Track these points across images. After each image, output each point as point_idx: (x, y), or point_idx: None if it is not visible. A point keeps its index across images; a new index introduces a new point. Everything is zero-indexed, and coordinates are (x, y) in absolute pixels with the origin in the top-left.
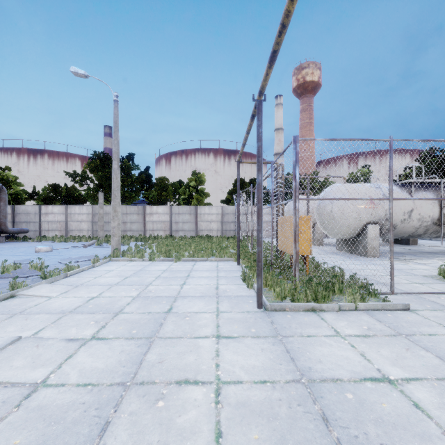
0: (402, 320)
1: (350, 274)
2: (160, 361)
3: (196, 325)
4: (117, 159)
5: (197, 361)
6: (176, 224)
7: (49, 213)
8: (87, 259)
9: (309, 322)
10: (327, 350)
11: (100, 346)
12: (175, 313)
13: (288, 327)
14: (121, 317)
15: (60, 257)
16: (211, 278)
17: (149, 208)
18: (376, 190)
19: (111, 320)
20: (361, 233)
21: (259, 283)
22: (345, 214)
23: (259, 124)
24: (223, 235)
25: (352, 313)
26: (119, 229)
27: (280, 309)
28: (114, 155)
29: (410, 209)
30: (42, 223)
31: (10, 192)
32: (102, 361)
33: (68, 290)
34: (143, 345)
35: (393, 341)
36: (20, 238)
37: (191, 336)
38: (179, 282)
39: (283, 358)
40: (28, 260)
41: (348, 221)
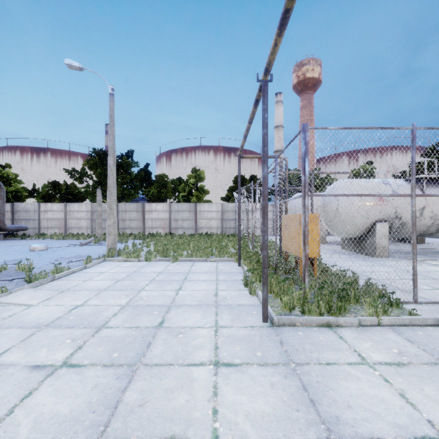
0: (438, 341)
1: (367, 281)
2: (142, 403)
3: (190, 346)
4: (113, 155)
5: (189, 403)
6: (175, 221)
7: (48, 211)
8: (80, 259)
9: (325, 343)
10: (355, 387)
11: (70, 377)
12: (167, 328)
13: (302, 349)
14: (103, 333)
15: (54, 257)
16: (209, 282)
17: (149, 205)
18: (385, 187)
19: (91, 338)
20: (368, 232)
21: (265, 293)
22: (352, 212)
23: (265, 108)
24: (223, 233)
25: (375, 330)
26: (115, 228)
27: (289, 324)
28: (109, 150)
29: (422, 206)
30: (41, 221)
31: (10, 189)
32: (67, 403)
33: (51, 297)
34: (123, 376)
35: (437, 373)
36: (19, 235)
37: (183, 363)
38: (175, 287)
39: (300, 400)
40: (20, 260)
41: (365, 220)
